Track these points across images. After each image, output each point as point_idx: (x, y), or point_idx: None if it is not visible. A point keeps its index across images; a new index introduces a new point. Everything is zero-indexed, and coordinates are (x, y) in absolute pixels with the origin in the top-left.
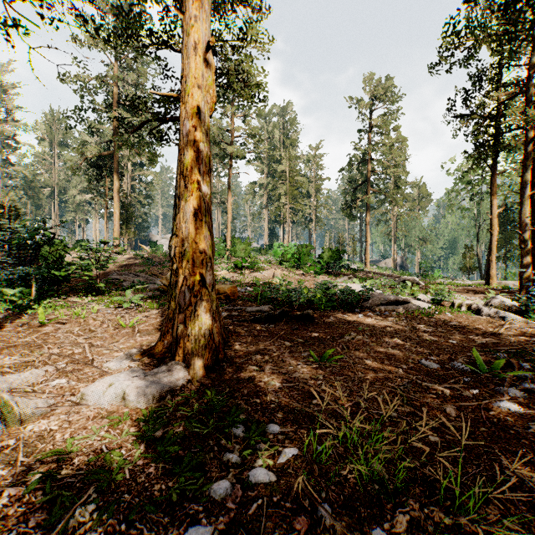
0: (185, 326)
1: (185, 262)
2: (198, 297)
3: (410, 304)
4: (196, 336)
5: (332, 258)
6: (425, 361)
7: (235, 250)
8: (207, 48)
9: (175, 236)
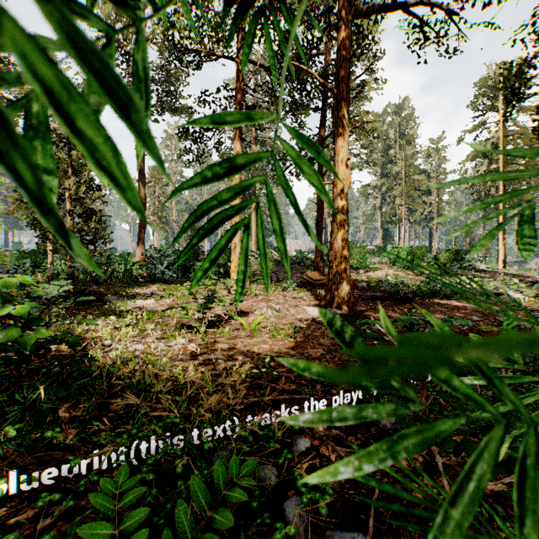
0: (337, 292)
1: (337, 263)
2: (343, 279)
3: (505, 296)
4: (343, 296)
5: (449, 259)
6: (474, 317)
7: (350, 253)
8: (347, 160)
9: (331, 251)
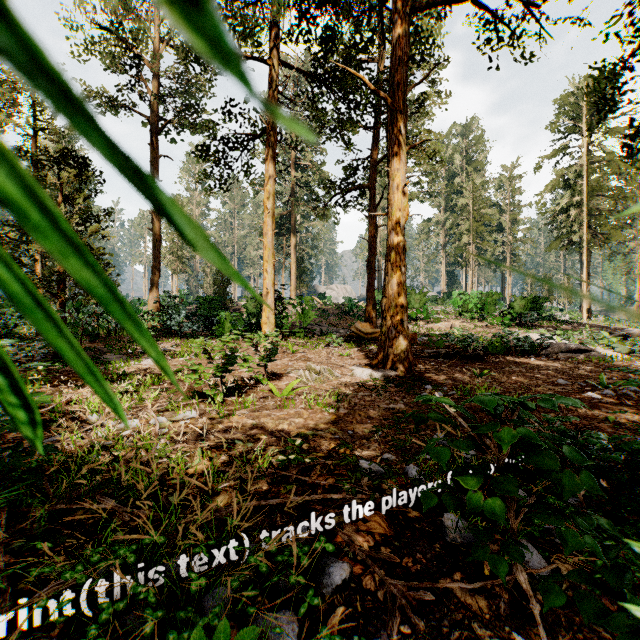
0: (392, 349)
1: (392, 313)
2: (400, 333)
3: (594, 353)
4: (400, 354)
5: (525, 308)
6: (559, 380)
7: (409, 301)
8: (405, 186)
9: (384, 298)
